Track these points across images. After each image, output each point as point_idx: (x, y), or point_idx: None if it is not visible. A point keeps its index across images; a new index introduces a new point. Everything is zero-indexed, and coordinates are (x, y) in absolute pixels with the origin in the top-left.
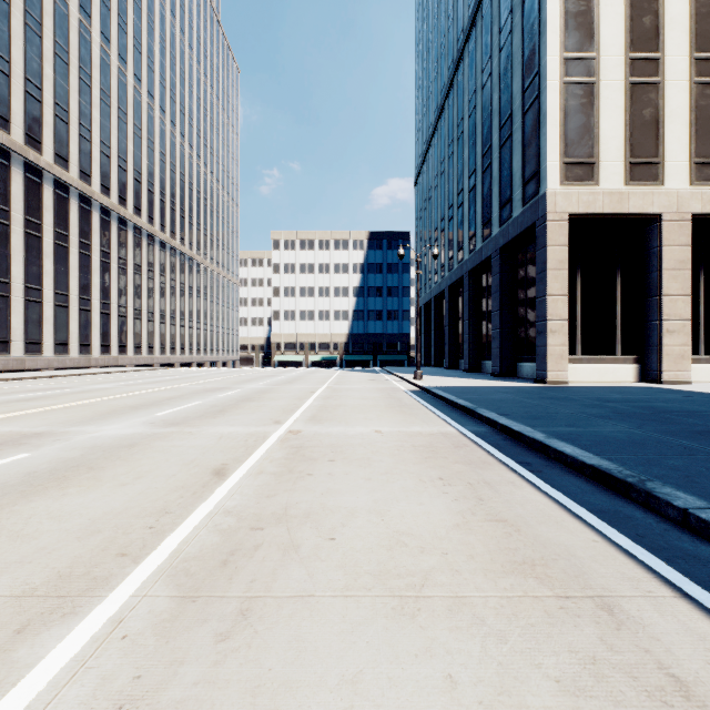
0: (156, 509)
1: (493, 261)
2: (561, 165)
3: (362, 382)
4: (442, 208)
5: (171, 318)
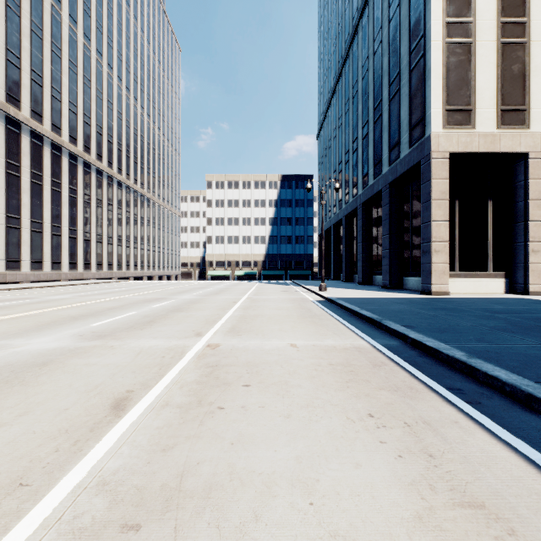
0: (10, 478)
1: (383, 194)
2: (444, 112)
3: (276, 293)
4: (339, 153)
5: (126, 242)
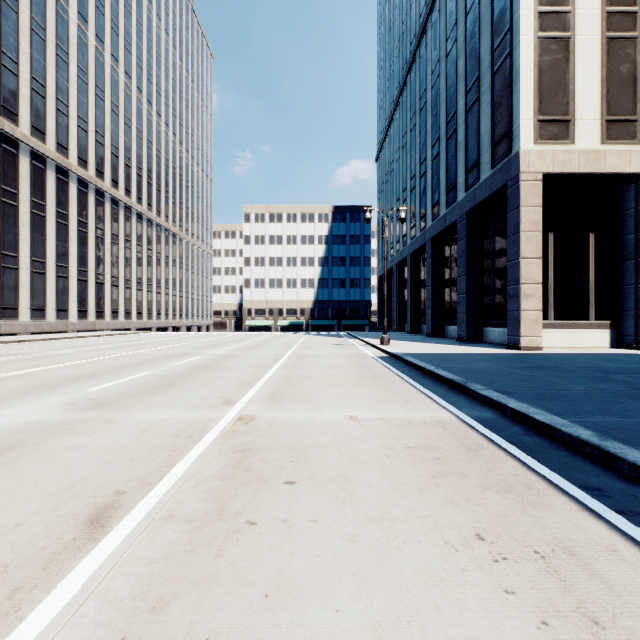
0: None
1: (458, 226)
2: (535, 123)
3: (328, 347)
4: (403, 179)
5: (148, 286)
